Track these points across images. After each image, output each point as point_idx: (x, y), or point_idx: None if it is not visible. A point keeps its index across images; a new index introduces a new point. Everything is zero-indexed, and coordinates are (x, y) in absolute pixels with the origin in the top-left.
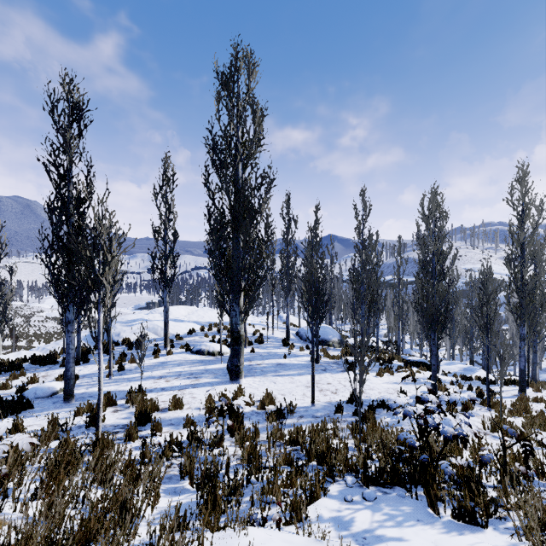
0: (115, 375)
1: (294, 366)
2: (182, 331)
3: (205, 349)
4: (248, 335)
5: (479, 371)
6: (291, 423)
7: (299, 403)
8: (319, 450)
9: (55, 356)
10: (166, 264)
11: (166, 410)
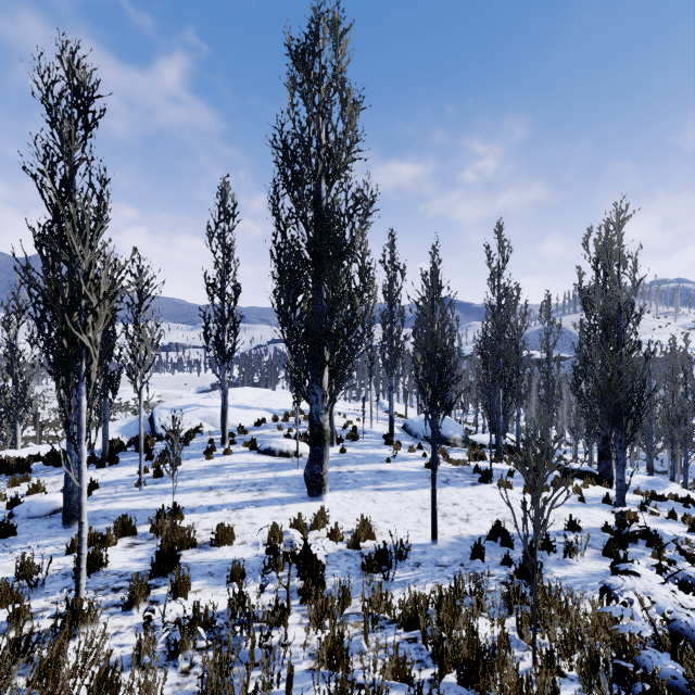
0: (149, 484)
1: (402, 475)
2: (247, 422)
3: (276, 447)
4: (337, 429)
5: (672, 486)
6: (401, 577)
7: (411, 536)
8: (461, 657)
9: None
10: (224, 329)
11: (208, 546)
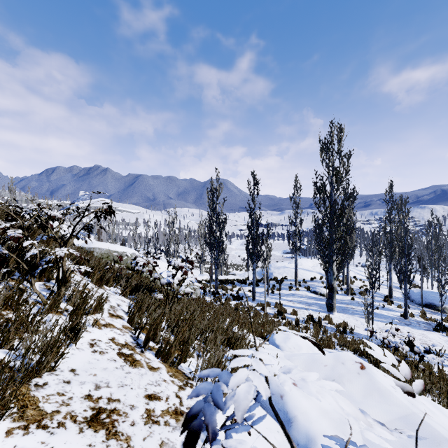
0: (270, 295)
1: (381, 315)
2: (307, 277)
3: (318, 291)
4: (355, 288)
5: None
6: (348, 337)
7: (364, 333)
8: (344, 341)
9: (245, 280)
10: (296, 238)
11: (290, 314)
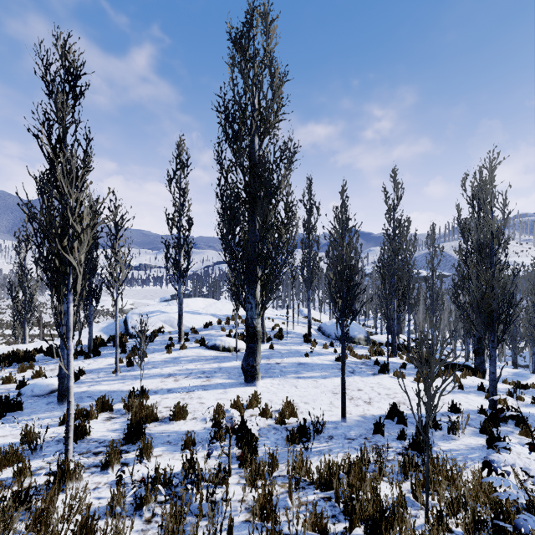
0: (123, 371)
1: (318, 366)
2: (198, 324)
3: (220, 344)
4: (267, 330)
5: (533, 377)
6: (318, 447)
7: (325, 415)
8: (367, 514)
9: None
10: (180, 253)
11: (167, 420)
